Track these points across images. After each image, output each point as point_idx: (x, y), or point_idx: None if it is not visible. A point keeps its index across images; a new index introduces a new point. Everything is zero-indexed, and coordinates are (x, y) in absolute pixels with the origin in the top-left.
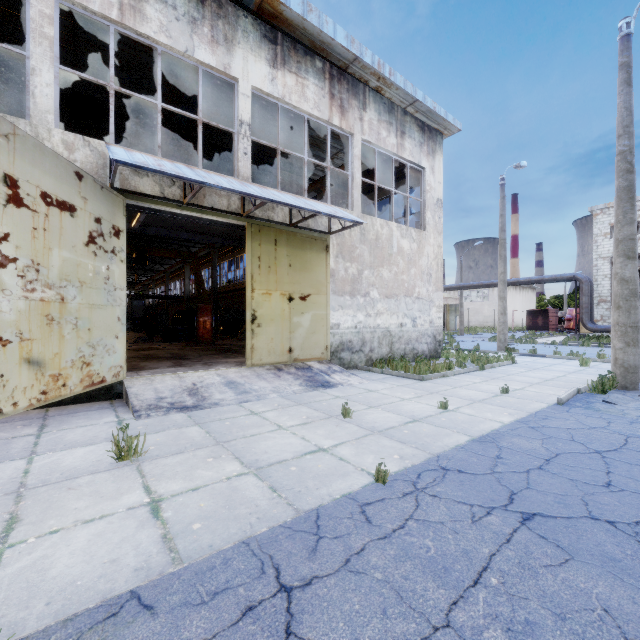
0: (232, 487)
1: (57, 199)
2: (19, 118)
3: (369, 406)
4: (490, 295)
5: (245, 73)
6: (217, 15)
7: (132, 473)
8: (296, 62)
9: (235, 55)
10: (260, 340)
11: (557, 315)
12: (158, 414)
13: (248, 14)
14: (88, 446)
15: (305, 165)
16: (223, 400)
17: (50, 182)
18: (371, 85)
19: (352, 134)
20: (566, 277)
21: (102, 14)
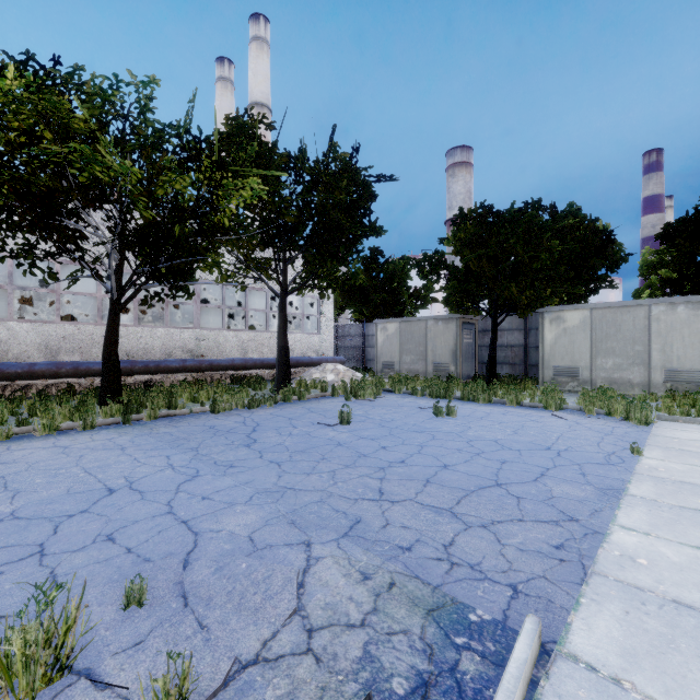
0: None
1: None
2: None
3: None
4: None
5: None
6: None
7: None
8: None
9: None
10: None
11: None
12: None
13: None
14: None
15: None
16: None
17: None
18: None
19: None
20: None
21: None
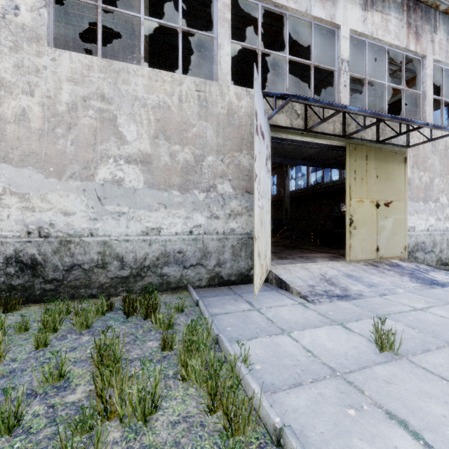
0: None
1: (261, 130)
2: (212, 81)
3: None
4: None
5: (344, 19)
6: None
7: (422, 371)
8: (381, 1)
9: (338, 6)
10: (355, 240)
11: None
12: (325, 300)
13: None
14: (318, 328)
15: (385, 90)
16: (362, 292)
17: (261, 117)
18: (441, 8)
19: (424, 56)
20: None
21: None
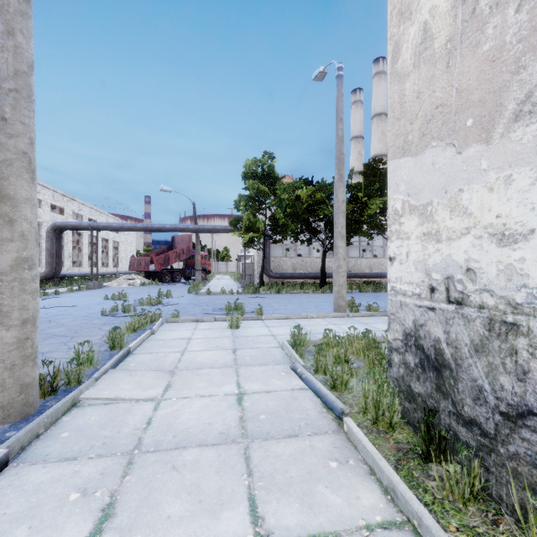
0: None
1: None
2: None
3: None
4: None
5: None
6: None
7: None
8: None
9: None
10: None
11: None
12: None
13: None
14: None
15: None
16: None
17: None
18: None
19: None
20: None
21: None
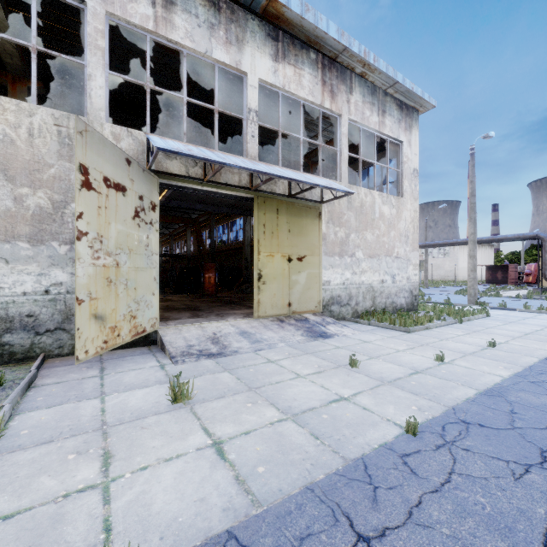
0: (278, 432)
1: (114, 182)
2: (79, 116)
3: (370, 357)
4: (451, 252)
5: (253, 68)
6: (230, 20)
7: (188, 415)
8: (294, 55)
9: (245, 53)
10: (265, 295)
11: (516, 270)
12: (191, 360)
13: (255, 17)
14: (144, 388)
15: (301, 144)
16: (241, 348)
17: (109, 168)
18: (357, 71)
19: (340, 115)
20: (529, 236)
21: (141, 26)
